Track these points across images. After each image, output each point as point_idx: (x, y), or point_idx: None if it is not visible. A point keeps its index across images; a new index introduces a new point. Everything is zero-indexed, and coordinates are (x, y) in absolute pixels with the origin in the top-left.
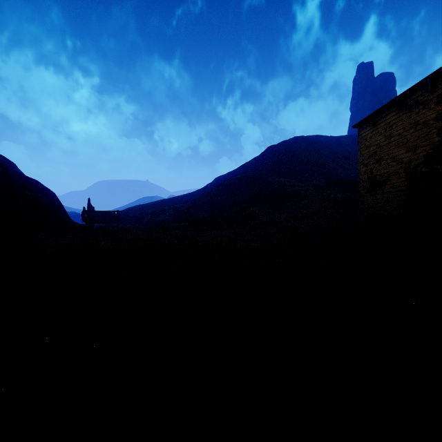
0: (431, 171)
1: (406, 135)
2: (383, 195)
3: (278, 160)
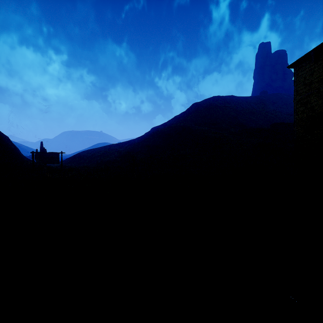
0: None
1: None
2: None
3: (201, 114)
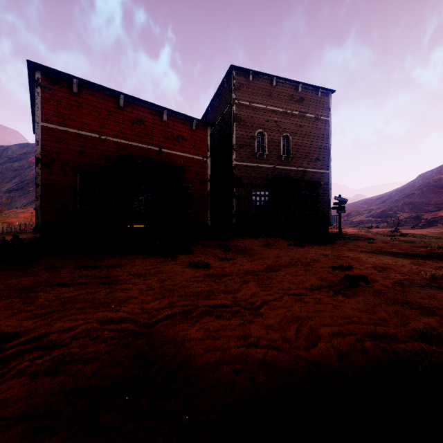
0: None
1: None
2: None
3: None
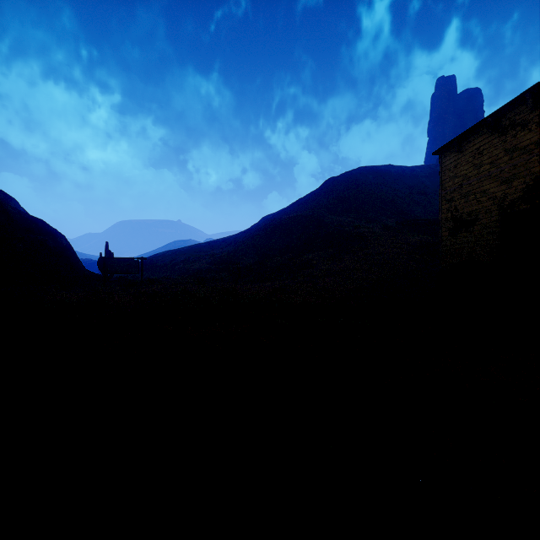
0: (532, 208)
1: (500, 164)
2: (471, 238)
3: (340, 195)
